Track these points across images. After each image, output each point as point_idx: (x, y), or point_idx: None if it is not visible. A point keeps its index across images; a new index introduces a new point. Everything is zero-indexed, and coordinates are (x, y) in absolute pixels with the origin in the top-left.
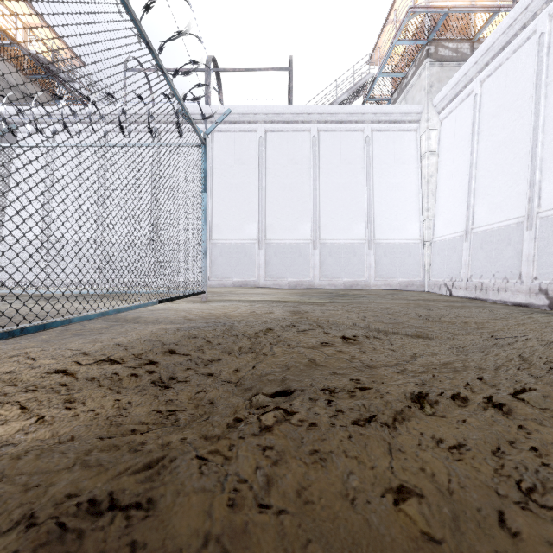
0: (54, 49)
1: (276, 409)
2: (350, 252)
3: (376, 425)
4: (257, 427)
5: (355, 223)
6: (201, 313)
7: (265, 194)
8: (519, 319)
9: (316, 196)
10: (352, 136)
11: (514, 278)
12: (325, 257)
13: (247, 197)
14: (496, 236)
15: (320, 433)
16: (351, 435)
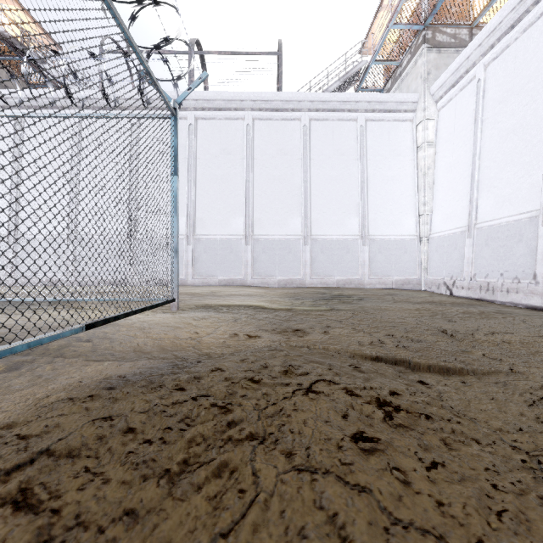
0: None
1: None
2: (343, 249)
3: None
4: None
5: (348, 218)
6: (163, 332)
7: (253, 187)
8: None
9: (307, 189)
10: (345, 125)
11: (527, 278)
12: (316, 253)
13: (233, 189)
14: (504, 232)
15: None
16: None
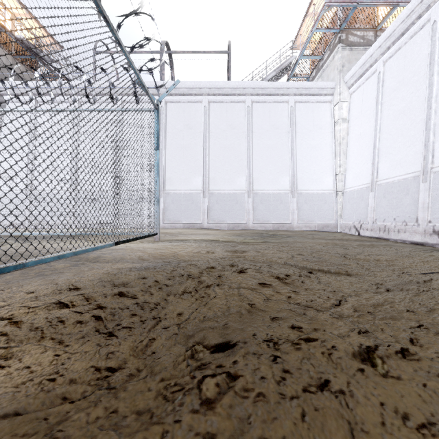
0: (6, 7)
1: (219, 373)
2: (277, 200)
3: (330, 394)
4: (196, 402)
5: (281, 176)
6: (154, 252)
7: (209, 153)
8: (422, 257)
9: (250, 155)
10: (279, 106)
11: (412, 222)
12: (257, 204)
13: (194, 155)
14: (396, 187)
15: (270, 409)
16: (304, 410)
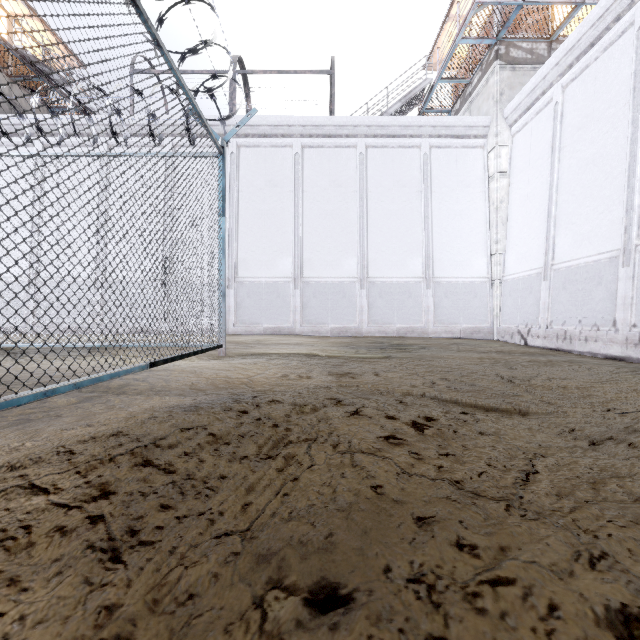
0: None
1: None
2: (404, 293)
3: None
4: None
5: (410, 258)
6: (215, 376)
7: (302, 223)
8: (633, 382)
9: (364, 225)
10: (407, 153)
11: (606, 325)
12: (374, 298)
13: (280, 226)
14: (583, 273)
15: None
16: None
